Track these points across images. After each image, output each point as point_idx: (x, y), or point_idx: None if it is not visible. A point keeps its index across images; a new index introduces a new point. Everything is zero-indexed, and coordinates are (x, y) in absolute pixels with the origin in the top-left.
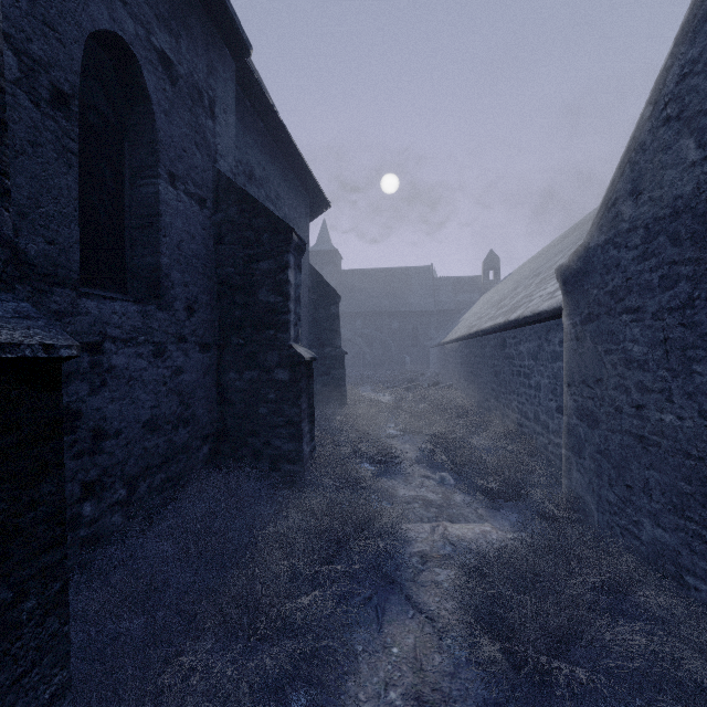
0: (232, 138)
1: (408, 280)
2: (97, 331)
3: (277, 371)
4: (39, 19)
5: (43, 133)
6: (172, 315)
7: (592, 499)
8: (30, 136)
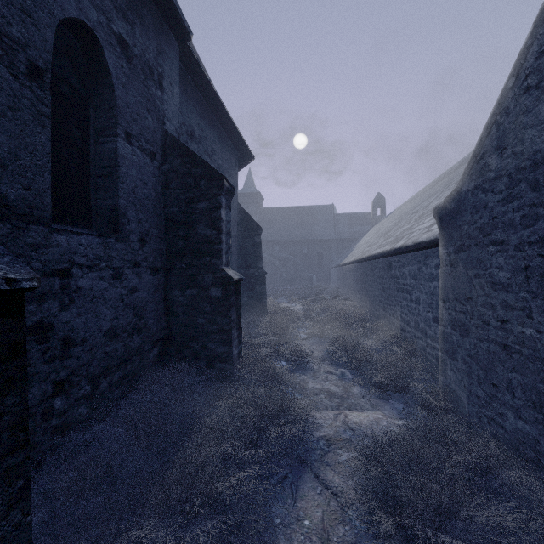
0: (177, 105)
1: (314, 215)
2: (66, 260)
3: (212, 289)
4: (17, 7)
5: (21, 100)
6: (128, 245)
7: (464, 394)
8: (10, 102)
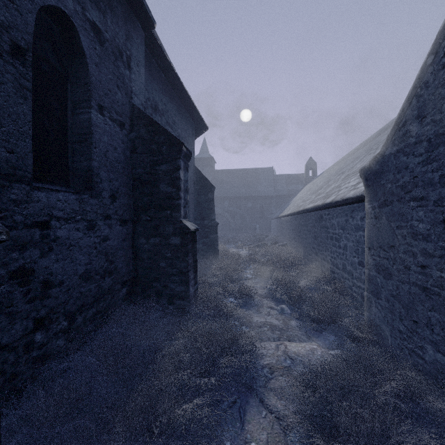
0: (142, 83)
1: (257, 176)
2: (46, 213)
3: (172, 238)
4: None
5: (5, 74)
6: (101, 201)
7: (387, 328)
8: None
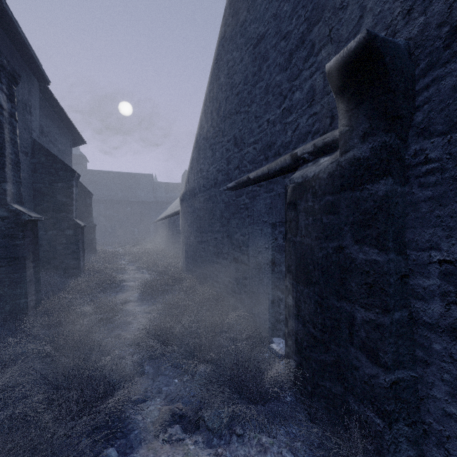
0: (38, 120)
1: (137, 181)
2: None
3: (67, 231)
4: None
5: None
6: None
7: (184, 266)
8: None
